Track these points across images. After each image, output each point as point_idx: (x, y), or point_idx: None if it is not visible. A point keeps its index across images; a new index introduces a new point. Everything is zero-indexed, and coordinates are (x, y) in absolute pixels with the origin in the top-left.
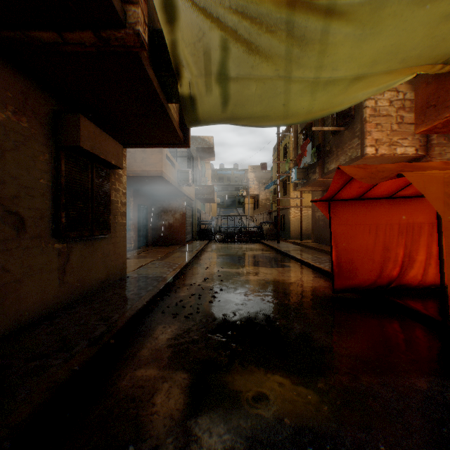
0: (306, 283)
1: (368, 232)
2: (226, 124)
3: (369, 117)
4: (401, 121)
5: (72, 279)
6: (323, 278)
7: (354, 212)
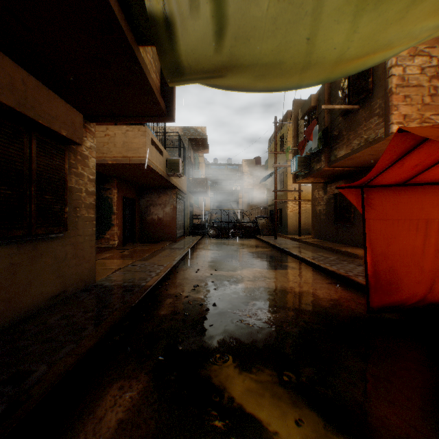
0: (322, 293)
1: (415, 230)
2: (221, 80)
3: (395, 87)
4: (434, 93)
5: None
6: (339, 286)
7: (395, 203)
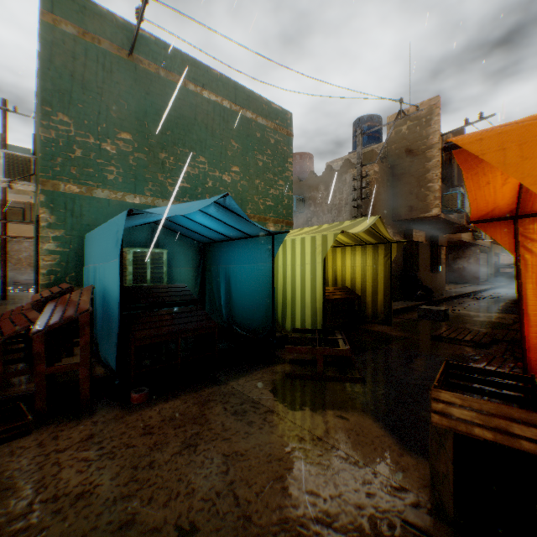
0: None
1: None
2: None
3: None
4: None
5: (432, 285)
6: None
7: None
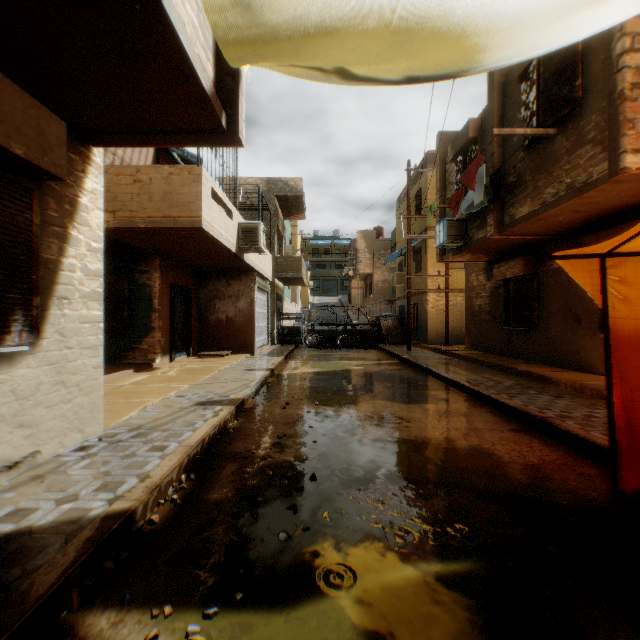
0: (507, 452)
1: None
2: (327, 45)
3: (630, 89)
4: None
5: None
6: (533, 436)
7: None
